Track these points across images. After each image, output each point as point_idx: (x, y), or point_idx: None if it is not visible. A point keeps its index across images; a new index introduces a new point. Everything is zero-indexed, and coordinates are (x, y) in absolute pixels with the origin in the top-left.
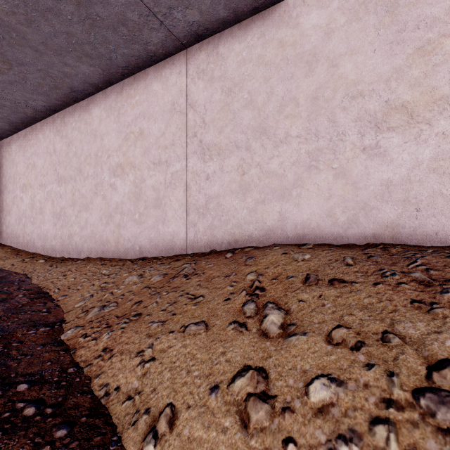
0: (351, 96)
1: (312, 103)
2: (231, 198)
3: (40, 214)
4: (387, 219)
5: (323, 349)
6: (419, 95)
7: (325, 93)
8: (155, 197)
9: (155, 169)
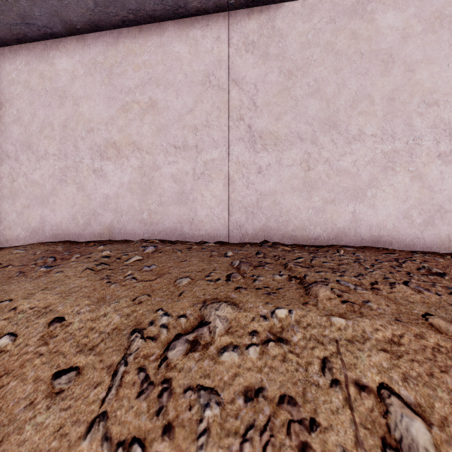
0: (87, 130)
1: (63, 130)
2: (3, 202)
3: None
4: (106, 222)
5: None
6: (123, 138)
7: (71, 124)
8: None
9: None
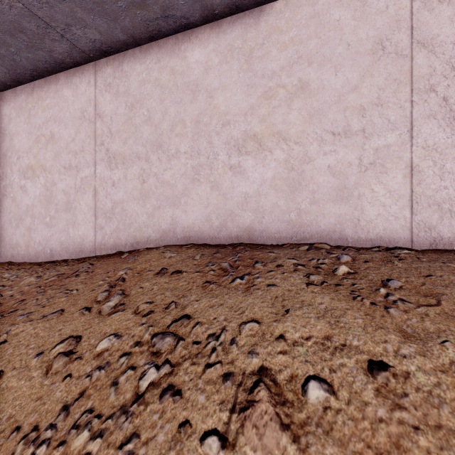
0: (222, 124)
1: (195, 126)
2: (134, 204)
3: None
4: (245, 224)
5: (127, 318)
6: (265, 128)
7: (205, 119)
8: (65, 201)
9: (66, 174)
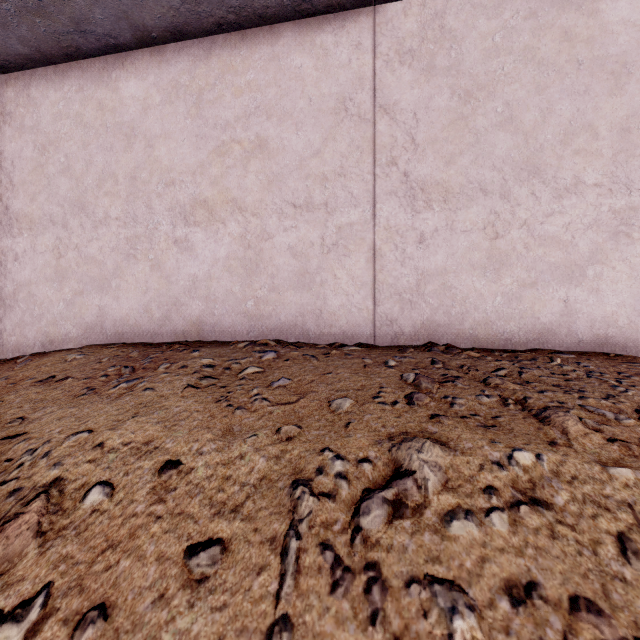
0: (165, 183)
1: (131, 183)
2: (46, 287)
3: None
4: (193, 316)
5: None
6: (217, 193)
7: (143, 175)
8: None
9: None
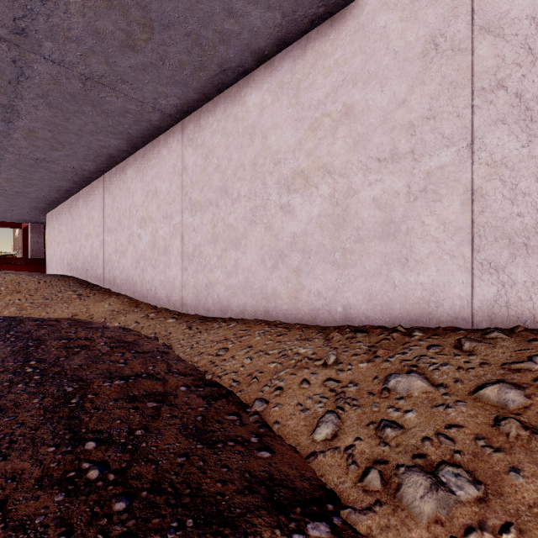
0: None
1: None
2: None
3: (164, 255)
4: None
5: None
6: None
7: None
8: (381, 221)
9: (382, 170)
